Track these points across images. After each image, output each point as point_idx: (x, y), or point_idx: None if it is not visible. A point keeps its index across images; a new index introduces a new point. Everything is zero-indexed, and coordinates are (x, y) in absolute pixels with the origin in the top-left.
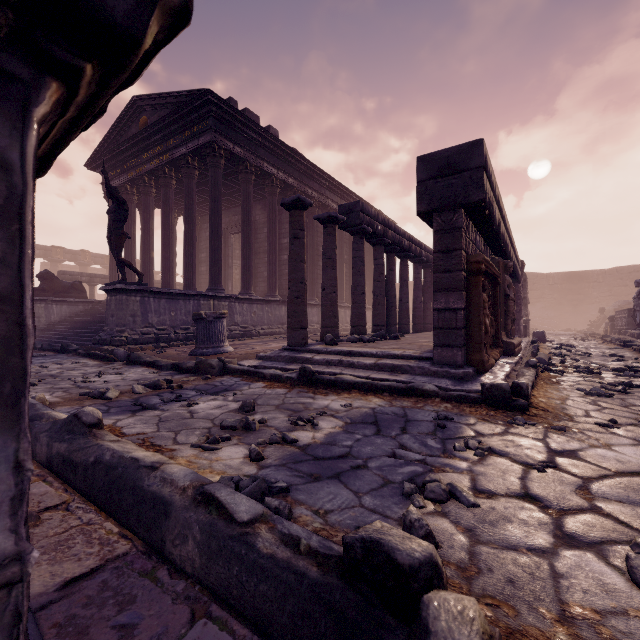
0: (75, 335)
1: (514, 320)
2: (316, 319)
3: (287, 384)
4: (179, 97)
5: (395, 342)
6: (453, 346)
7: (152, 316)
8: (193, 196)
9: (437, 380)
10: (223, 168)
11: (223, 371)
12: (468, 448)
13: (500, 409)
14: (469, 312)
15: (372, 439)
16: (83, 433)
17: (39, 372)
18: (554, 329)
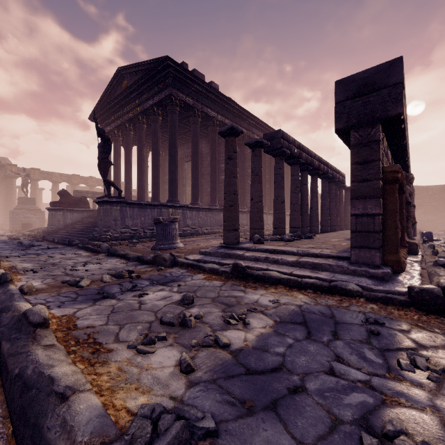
0: (79, 233)
1: (414, 223)
2: (245, 222)
3: (222, 277)
4: (148, 65)
5: (310, 241)
6: (371, 248)
7: (128, 220)
8: (158, 135)
9: (357, 279)
10: (179, 114)
11: (173, 263)
12: (416, 367)
13: (432, 314)
14: (385, 217)
15: (304, 345)
16: (27, 333)
17: (46, 261)
18: (434, 230)
